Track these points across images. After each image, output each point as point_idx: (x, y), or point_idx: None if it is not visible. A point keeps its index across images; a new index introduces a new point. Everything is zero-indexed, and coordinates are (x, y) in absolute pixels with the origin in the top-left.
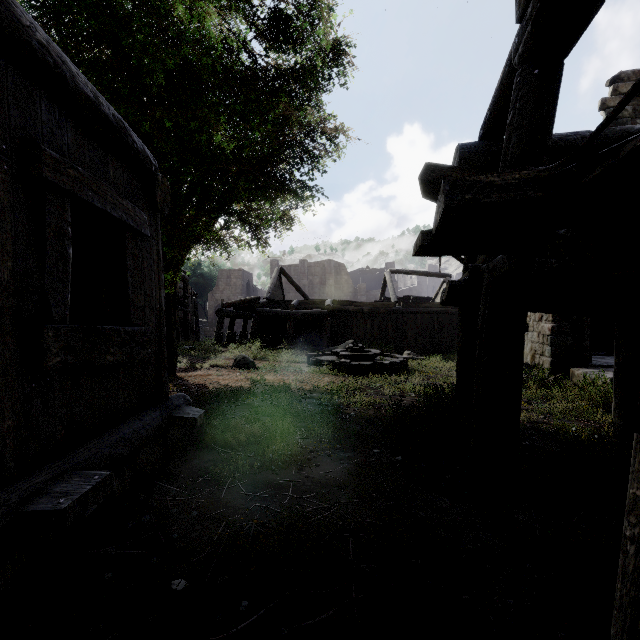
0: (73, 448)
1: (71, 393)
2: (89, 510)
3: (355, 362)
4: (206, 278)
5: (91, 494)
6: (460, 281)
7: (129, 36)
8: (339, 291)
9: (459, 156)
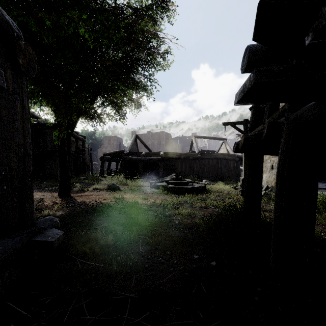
0: None
1: None
2: None
3: (177, 186)
4: (97, 141)
5: None
6: (252, 135)
7: None
8: (167, 148)
9: (249, 52)
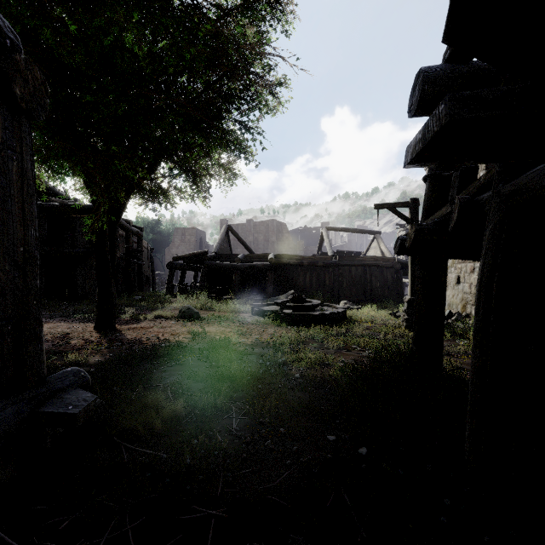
0: None
1: None
2: None
3: (297, 313)
4: (163, 235)
5: None
6: (428, 224)
7: None
8: (281, 247)
9: (422, 80)
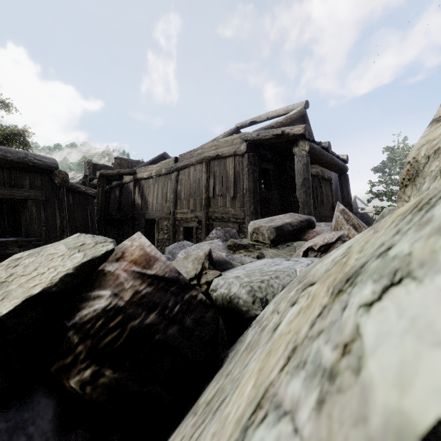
0: None
1: None
2: None
3: None
4: None
5: None
6: None
7: None
8: None
9: None
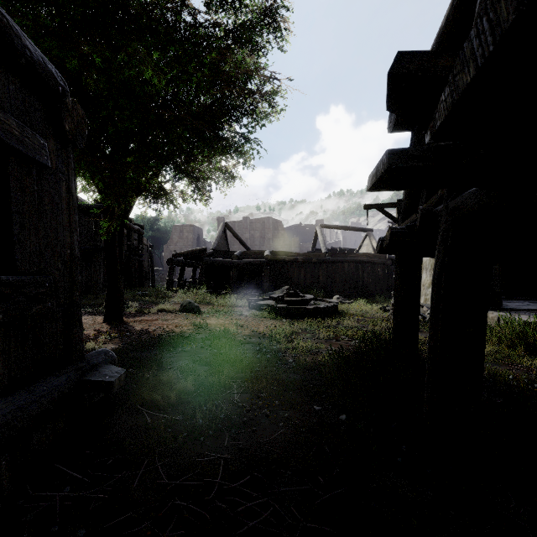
0: None
1: None
2: None
3: (291, 307)
4: (162, 232)
5: None
6: (402, 228)
7: None
8: (276, 244)
9: None
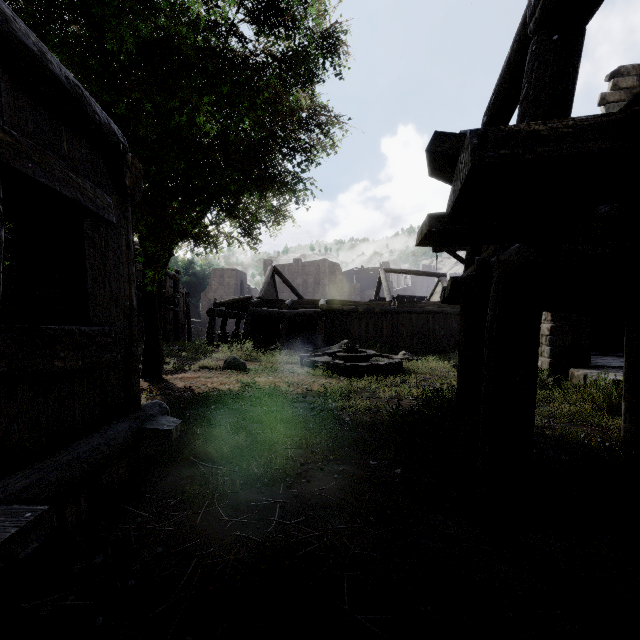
0: (7, 475)
1: (4, 408)
2: (26, 551)
3: (350, 363)
4: (199, 277)
5: (17, 539)
6: (463, 277)
7: (99, 3)
8: (333, 291)
9: None
